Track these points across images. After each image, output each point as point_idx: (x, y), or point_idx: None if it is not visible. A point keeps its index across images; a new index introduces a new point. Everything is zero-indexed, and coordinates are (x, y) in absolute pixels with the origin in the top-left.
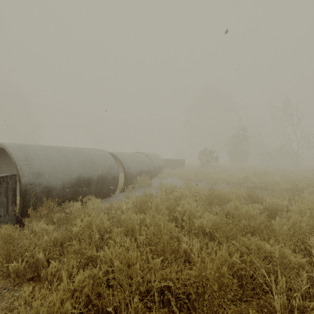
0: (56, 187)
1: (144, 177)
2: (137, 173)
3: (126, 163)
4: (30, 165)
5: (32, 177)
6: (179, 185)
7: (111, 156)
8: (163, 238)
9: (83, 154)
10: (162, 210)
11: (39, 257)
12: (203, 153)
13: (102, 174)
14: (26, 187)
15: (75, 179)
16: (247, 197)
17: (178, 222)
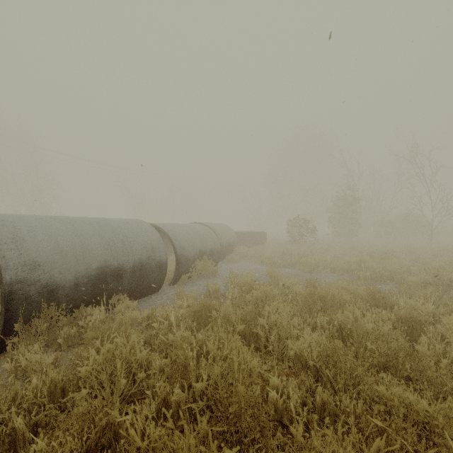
0: (64, 285)
1: (207, 261)
2: (196, 255)
3: (179, 240)
4: (19, 250)
5: (22, 271)
6: (260, 272)
7: (155, 230)
8: (238, 387)
9: (110, 229)
10: (234, 324)
11: (15, 425)
12: (294, 223)
13: (141, 260)
14: (11, 287)
15: (97, 270)
16: (367, 297)
17: (261, 343)
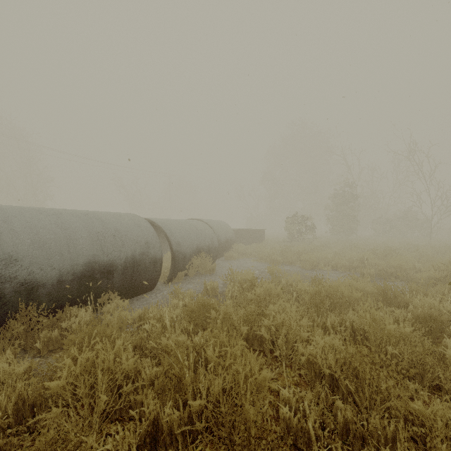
0: (46, 282)
1: (204, 258)
2: (193, 252)
3: (175, 236)
4: None
5: None
6: (259, 270)
7: (149, 225)
8: (245, 407)
9: (100, 223)
10: (236, 325)
11: None
12: (293, 220)
13: (134, 256)
14: None
15: (84, 266)
16: (377, 295)
17: (266, 347)
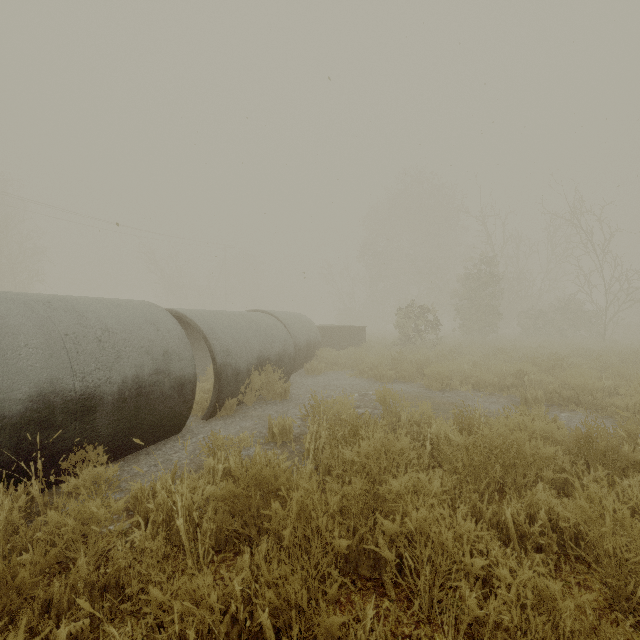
0: None
1: (271, 374)
2: (252, 365)
3: (221, 339)
4: None
5: None
6: (359, 392)
7: (173, 321)
8: None
9: (72, 317)
10: (323, 534)
11: None
12: (407, 312)
13: (139, 376)
14: None
15: (27, 403)
16: (571, 445)
17: (386, 577)
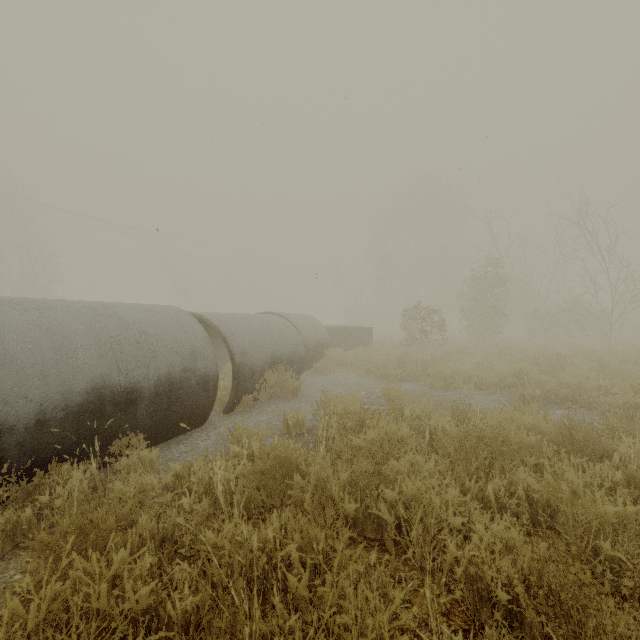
0: (15, 424)
1: (284, 373)
2: (266, 364)
3: (239, 340)
4: None
5: None
6: (366, 390)
7: (197, 324)
8: None
9: (115, 322)
10: (336, 500)
11: None
12: (413, 314)
13: (171, 373)
14: None
15: (85, 395)
16: (556, 437)
17: (387, 536)
